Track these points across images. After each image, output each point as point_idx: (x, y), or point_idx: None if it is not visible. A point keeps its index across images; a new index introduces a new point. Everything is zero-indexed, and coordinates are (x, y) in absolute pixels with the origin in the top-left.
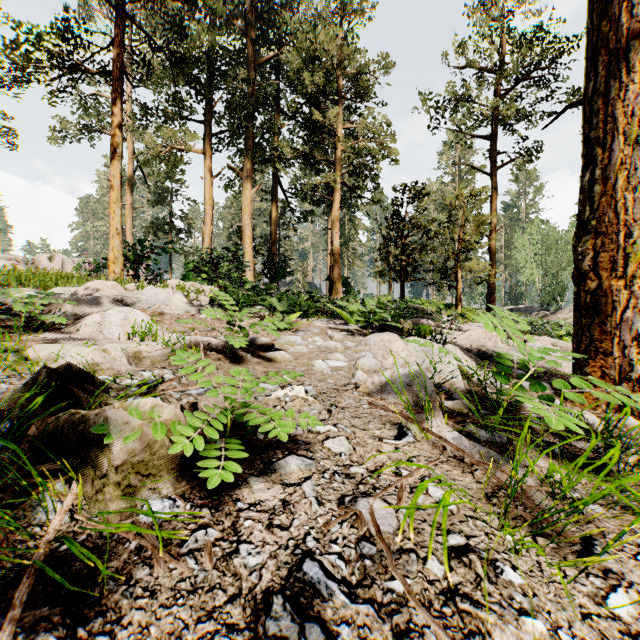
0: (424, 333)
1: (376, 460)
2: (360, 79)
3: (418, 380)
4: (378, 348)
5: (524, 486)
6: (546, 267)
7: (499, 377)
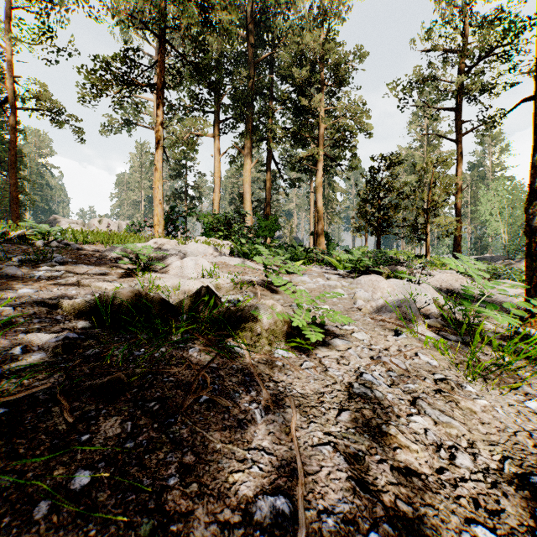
0: (400, 277)
1: (385, 344)
2: (340, 68)
3: (405, 304)
4: (368, 286)
5: (480, 359)
6: (511, 220)
7: (464, 301)
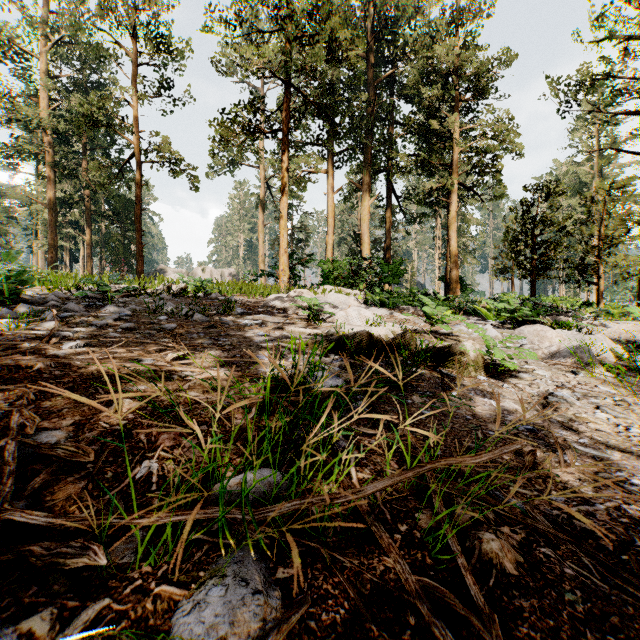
0: (566, 328)
1: (565, 379)
2: (479, 78)
3: (580, 350)
4: (532, 336)
5: None
6: None
7: None
